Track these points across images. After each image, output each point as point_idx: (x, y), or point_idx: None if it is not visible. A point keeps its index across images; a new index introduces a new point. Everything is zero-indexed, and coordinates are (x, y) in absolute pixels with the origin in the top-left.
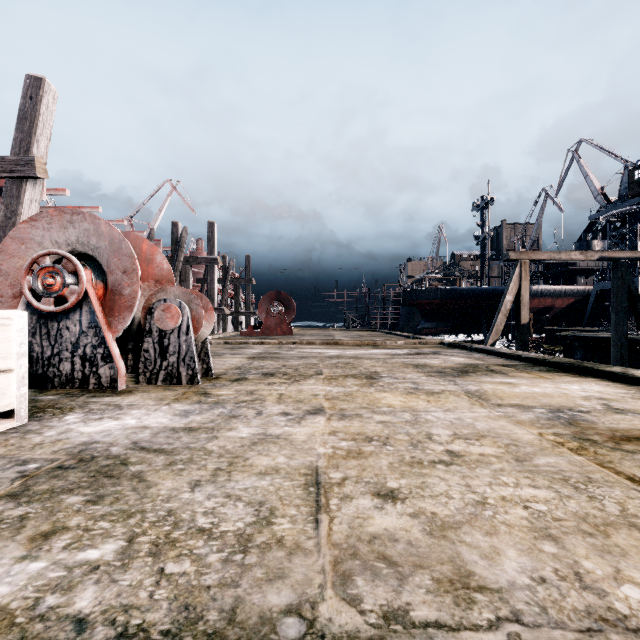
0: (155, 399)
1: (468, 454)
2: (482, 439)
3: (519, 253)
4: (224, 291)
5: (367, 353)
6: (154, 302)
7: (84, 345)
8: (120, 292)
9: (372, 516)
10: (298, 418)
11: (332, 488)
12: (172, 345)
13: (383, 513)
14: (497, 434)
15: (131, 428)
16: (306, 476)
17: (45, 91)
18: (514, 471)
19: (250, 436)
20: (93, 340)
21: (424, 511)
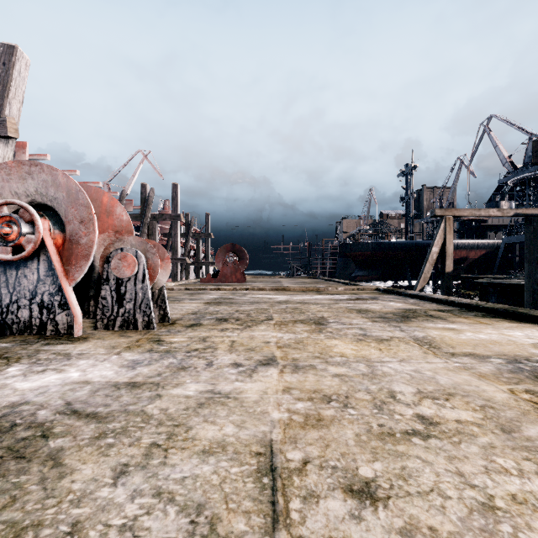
0: (107, 347)
1: (443, 421)
2: (451, 399)
3: (444, 210)
4: (187, 244)
5: (312, 298)
6: (111, 251)
7: (42, 293)
8: (77, 241)
9: (349, 535)
10: (249, 370)
11: (291, 478)
12: (128, 292)
13: (363, 529)
14: (465, 392)
15: (71, 383)
16: (258, 457)
17: (17, 58)
18: (507, 448)
19: (197, 394)
20: (50, 288)
21: (418, 524)
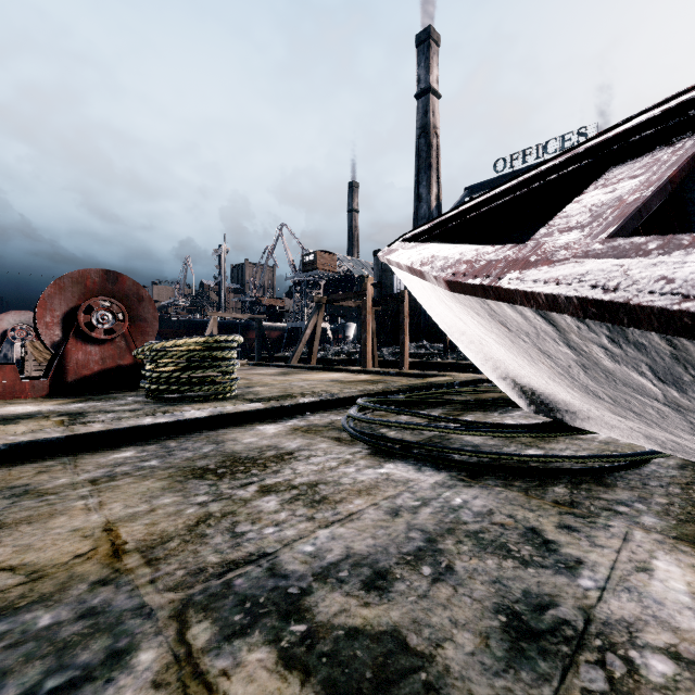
0: None
1: None
2: None
3: (212, 313)
4: None
5: None
6: None
7: None
8: None
9: None
10: None
11: None
12: None
13: None
14: None
15: None
16: None
17: None
18: None
19: None
20: None
21: None
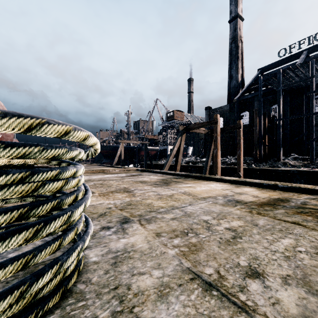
0: None
1: None
2: None
3: (121, 140)
4: None
5: None
6: None
7: None
8: None
9: None
10: None
11: None
12: None
13: None
14: None
15: None
16: None
17: None
18: None
19: None
20: None
21: None
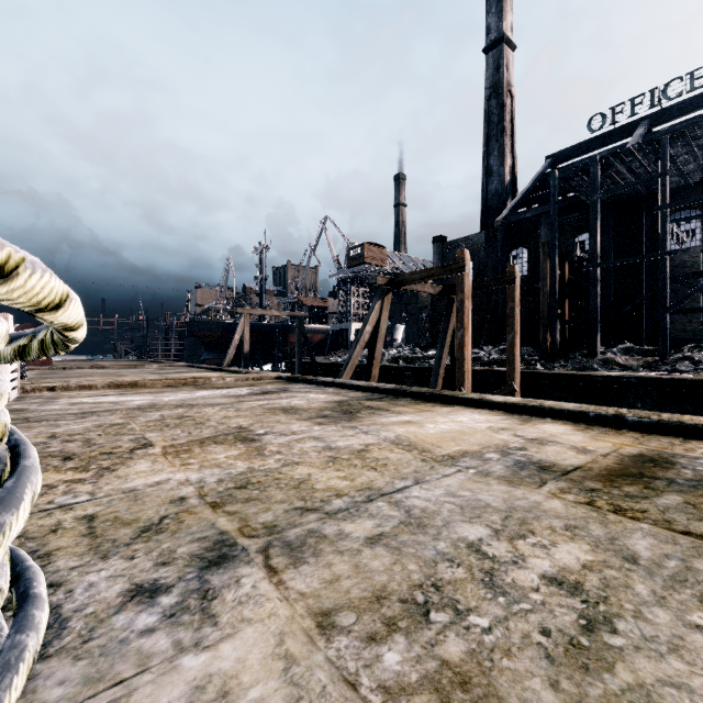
0: None
1: None
2: None
3: (243, 309)
4: None
5: (126, 371)
6: None
7: None
8: None
9: None
10: None
11: None
12: None
13: None
14: None
15: None
16: None
17: None
18: None
19: None
20: None
21: None
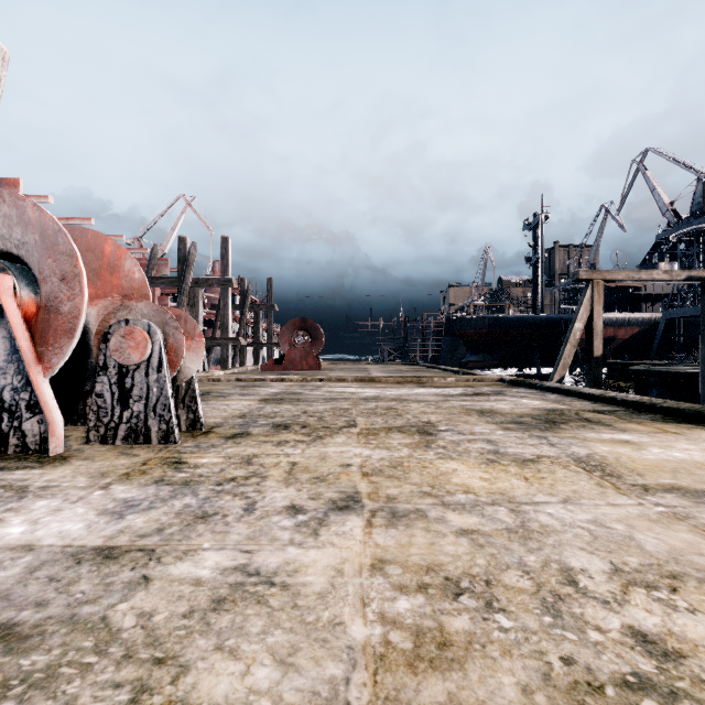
0: (93, 474)
1: (688, 648)
2: (681, 587)
3: (591, 272)
4: (242, 319)
5: (412, 393)
6: (111, 324)
7: (1, 388)
8: (57, 309)
9: None
10: (315, 521)
11: None
12: (137, 387)
13: None
14: (699, 570)
15: None
16: None
17: None
18: None
19: (215, 577)
20: (14, 380)
21: None
